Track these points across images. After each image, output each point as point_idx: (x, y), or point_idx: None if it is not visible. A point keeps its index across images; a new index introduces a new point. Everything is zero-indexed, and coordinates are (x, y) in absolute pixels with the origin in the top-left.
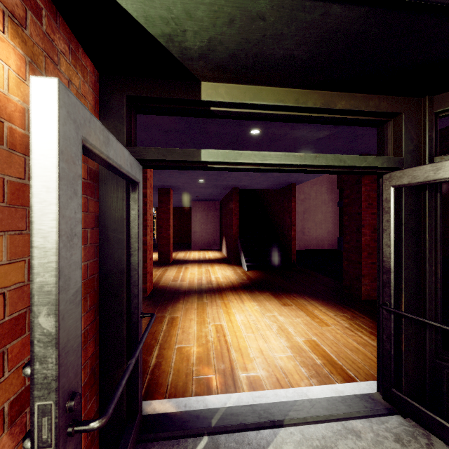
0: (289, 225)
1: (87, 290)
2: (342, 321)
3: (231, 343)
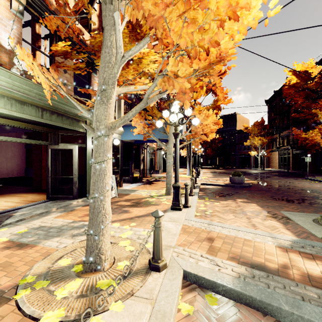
0: None
1: None
2: (34, 195)
3: None
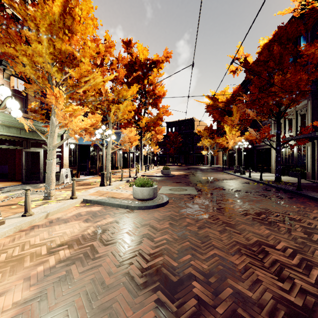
0: None
1: None
2: (11, 182)
3: None
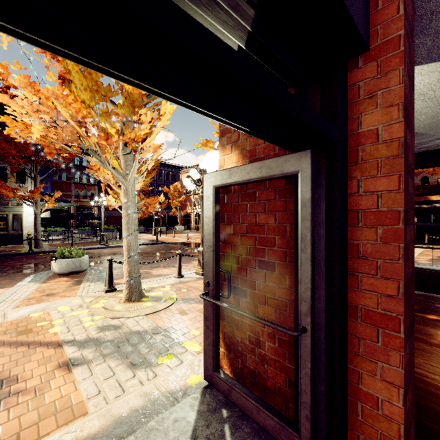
0: None
1: (286, 271)
2: None
3: None
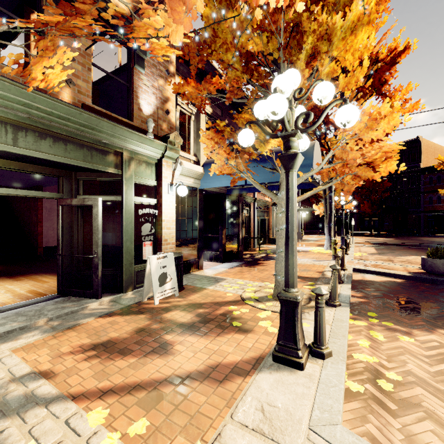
0: (35, 222)
1: None
2: None
3: None
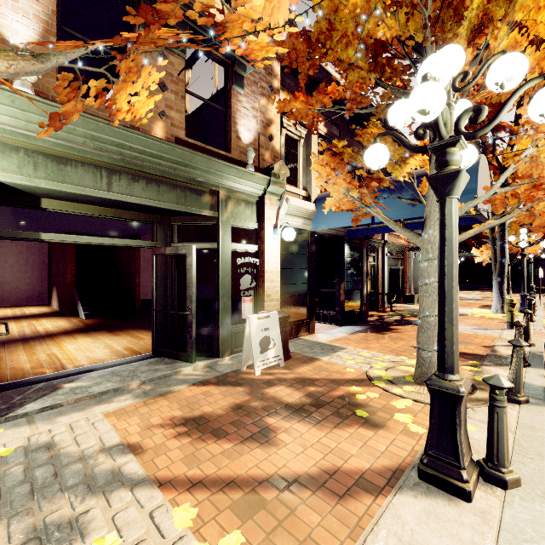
0: (134, 273)
1: None
2: None
3: (63, 358)
